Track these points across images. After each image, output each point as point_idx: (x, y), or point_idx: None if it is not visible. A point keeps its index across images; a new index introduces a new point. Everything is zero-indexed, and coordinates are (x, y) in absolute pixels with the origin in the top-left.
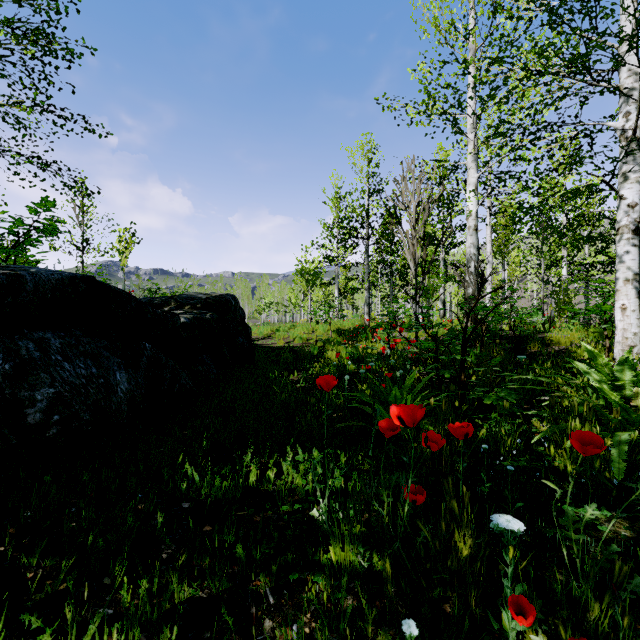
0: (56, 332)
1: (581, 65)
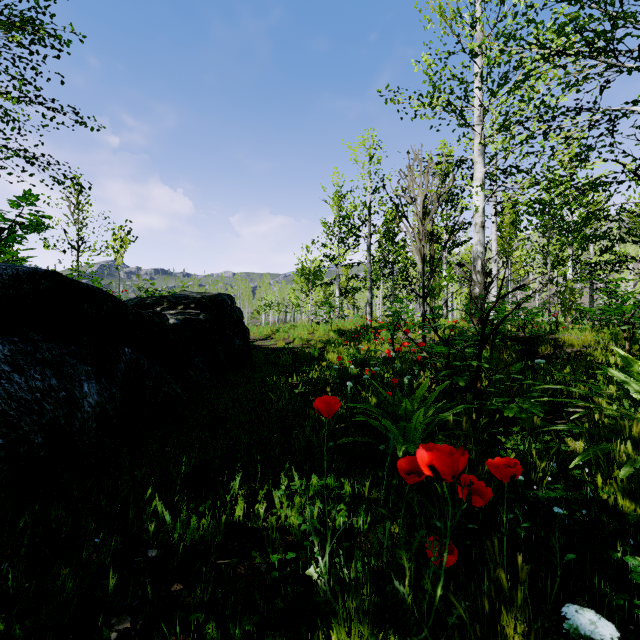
0: (7, 337)
1: (610, 38)
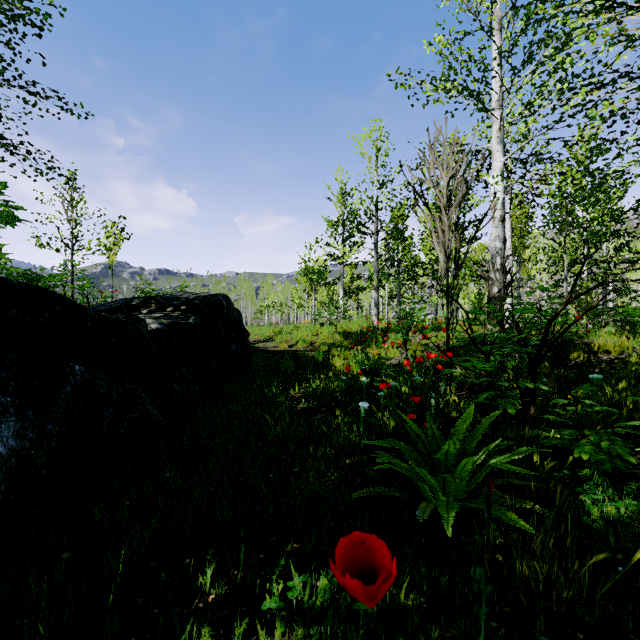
0: None
1: None
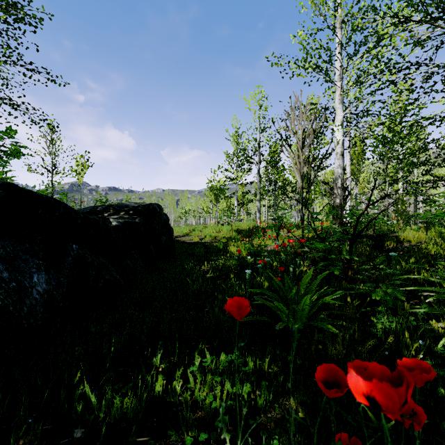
0: None
1: None
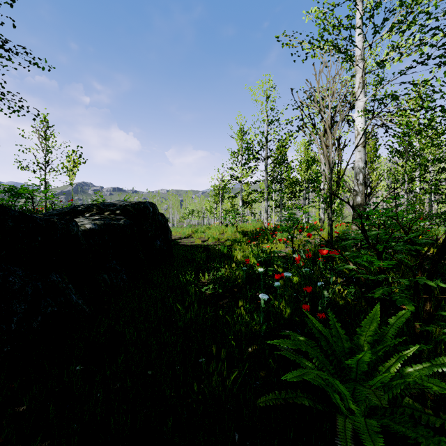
0: None
1: None
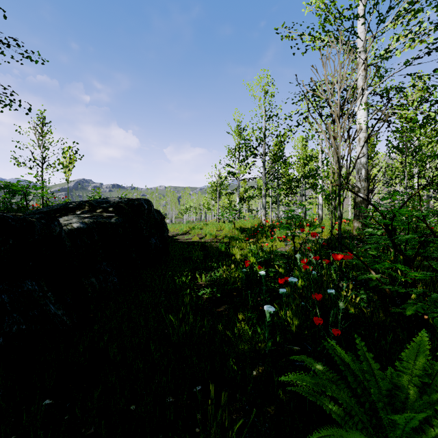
0: None
1: None
